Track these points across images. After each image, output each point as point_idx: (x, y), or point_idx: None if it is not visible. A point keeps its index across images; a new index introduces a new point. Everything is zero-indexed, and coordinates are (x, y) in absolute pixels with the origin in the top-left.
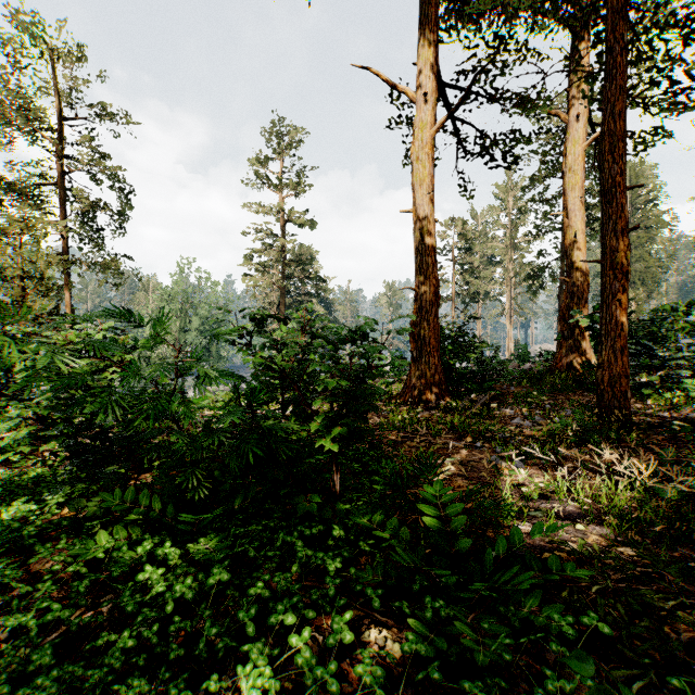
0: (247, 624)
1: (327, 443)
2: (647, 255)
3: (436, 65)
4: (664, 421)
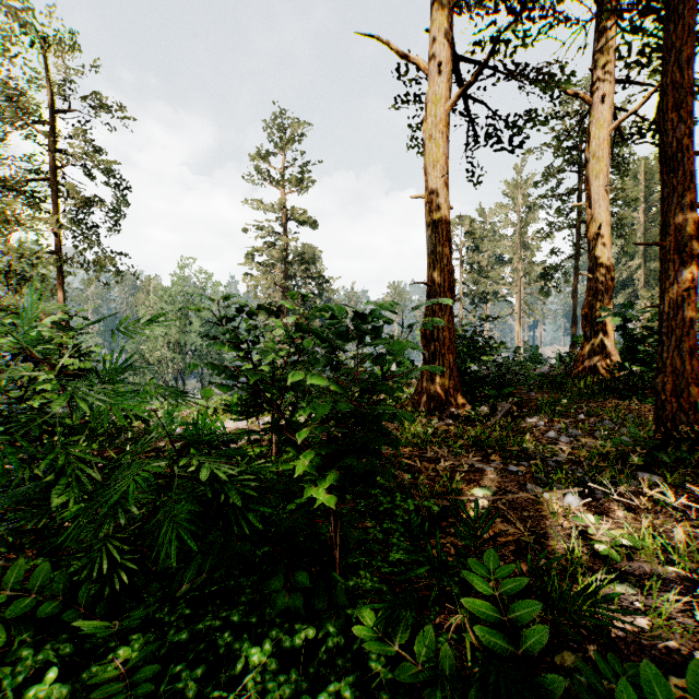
0: None
1: (319, 494)
2: None
3: (451, 32)
4: None
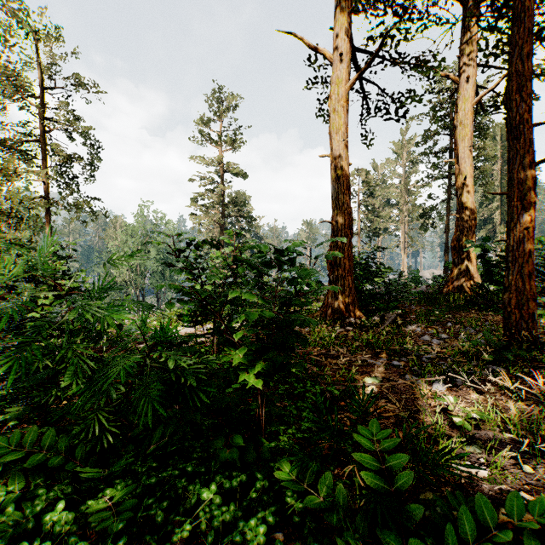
0: None
1: (250, 379)
2: None
3: (350, 30)
4: None
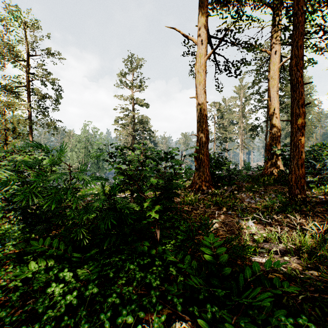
0: (105, 322)
1: (152, 214)
2: (307, 120)
3: (207, 26)
4: (322, 201)
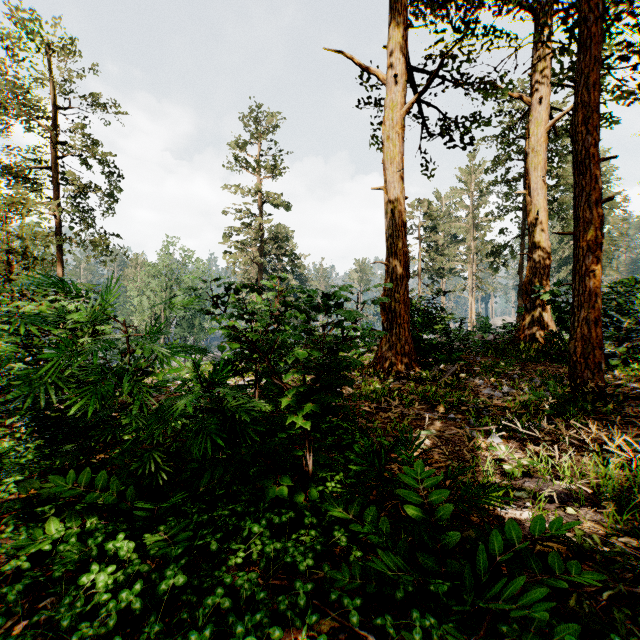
0: None
1: (298, 421)
2: None
3: (406, 47)
4: (636, 393)
